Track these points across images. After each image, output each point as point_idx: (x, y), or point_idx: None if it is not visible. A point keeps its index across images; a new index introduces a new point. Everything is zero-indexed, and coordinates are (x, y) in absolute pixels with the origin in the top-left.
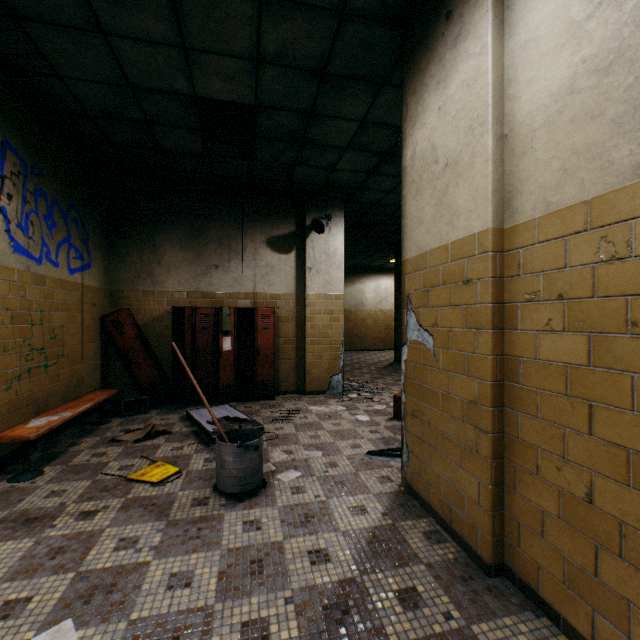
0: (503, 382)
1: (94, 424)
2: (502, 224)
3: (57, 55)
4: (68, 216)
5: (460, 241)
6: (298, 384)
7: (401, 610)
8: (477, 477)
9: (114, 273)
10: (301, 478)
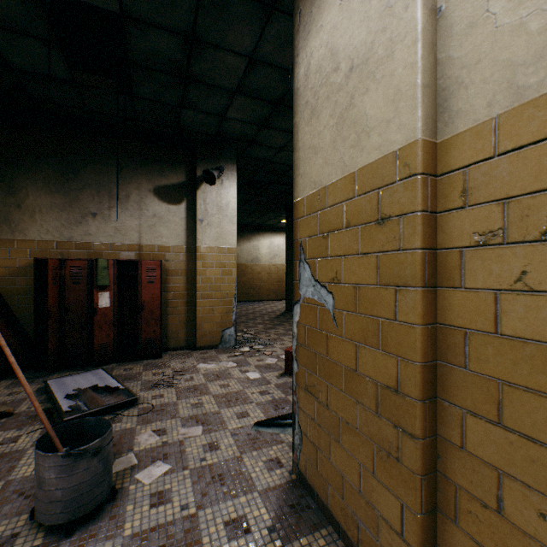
0: (436, 362)
1: None
2: (434, 136)
3: None
4: None
5: (372, 165)
6: (189, 339)
7: None
8: (399, 497)
9: None
10: (169, 475)
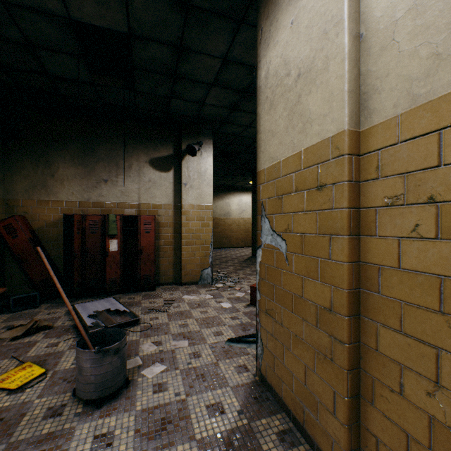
0: (359, 289)
1: None
2: (358, 126)
3: None
4: None
5: (313, 147)
6: (176, 277)
7: None
8: (332, 386)
9: (9, 184)
10: (165, 372)
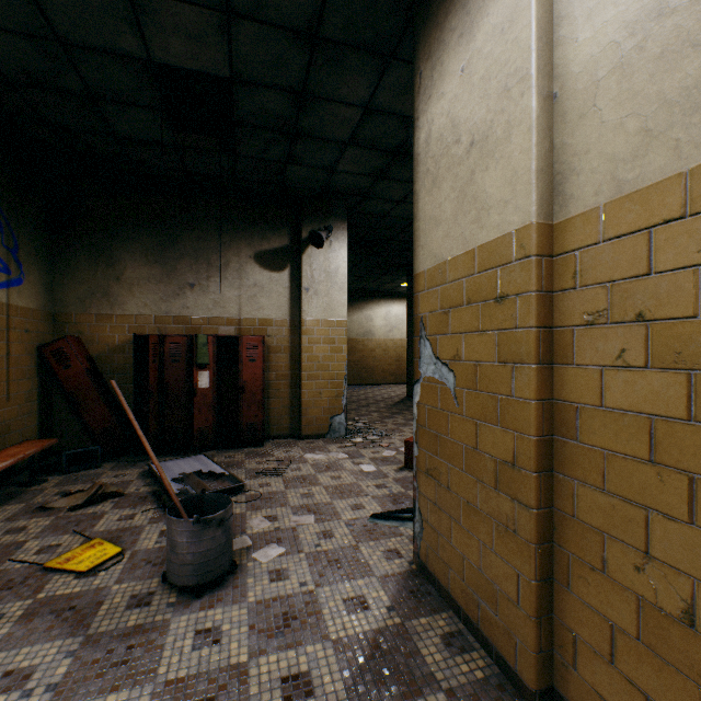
0: (551, 437)
1: (22, 485)
2: (550, 218)
3: None
4: None
5: (491, 244)
6: (293, 427)
7: None
8: (515, 567)
9: (58, 292)
10: (284, 556)
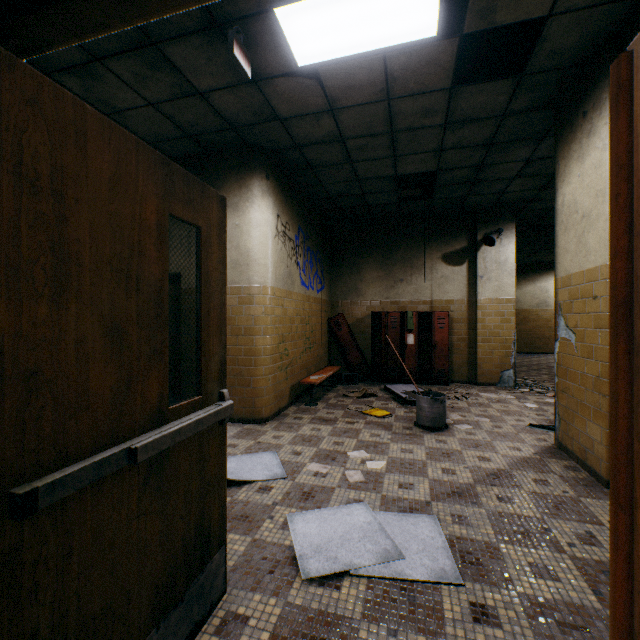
0: None
1: (329, 386)
2: None
3: (324, 176)
4: (316, 258)
5: (590, 270)
6: (469, 376)
7: (533, 484)
8: (599, 426)
9: (333, 289)
10: (472, 429)
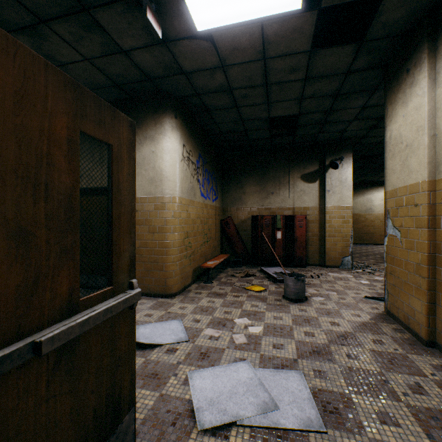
0: (434, 254)
1: (221, 269)
2: (434, 178)
3: (218, 117)
4: (212, 177)
5: (412, 185)
6: (320, 260)
7: (372, 343)
8: (420, 300)
9: (224, 199)
10: (324, 300)
